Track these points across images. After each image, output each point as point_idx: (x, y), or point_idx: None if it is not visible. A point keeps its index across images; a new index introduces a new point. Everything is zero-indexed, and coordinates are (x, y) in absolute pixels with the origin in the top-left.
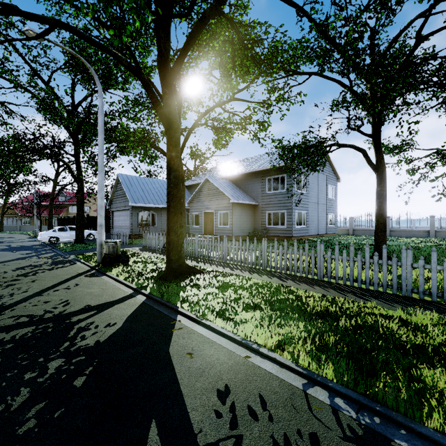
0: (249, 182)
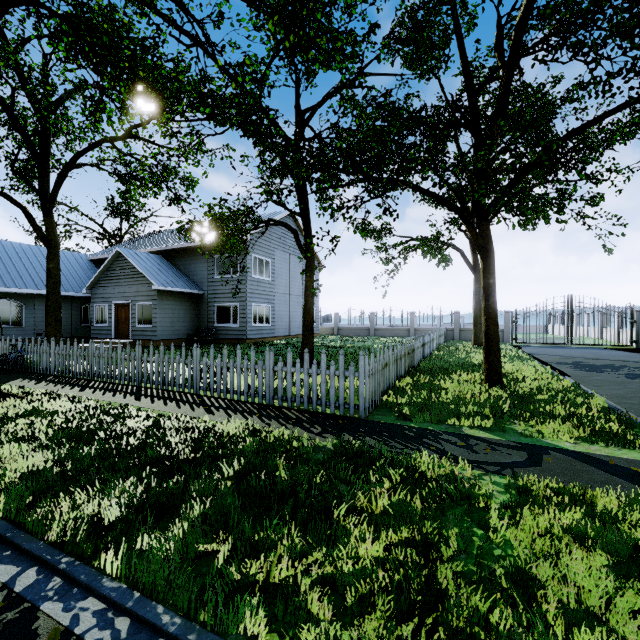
0: (191, 260)
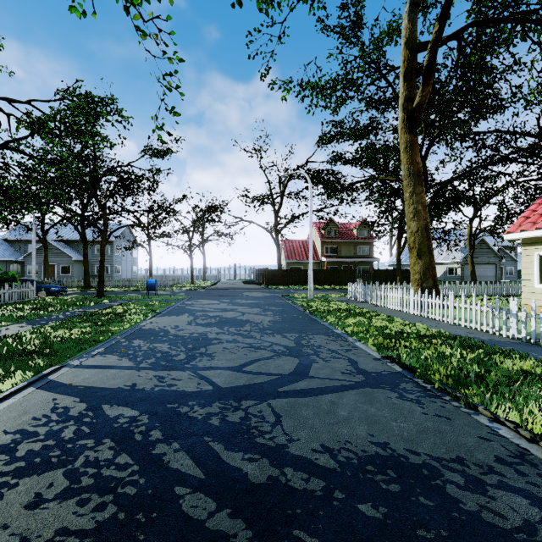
0: (81, 246)
